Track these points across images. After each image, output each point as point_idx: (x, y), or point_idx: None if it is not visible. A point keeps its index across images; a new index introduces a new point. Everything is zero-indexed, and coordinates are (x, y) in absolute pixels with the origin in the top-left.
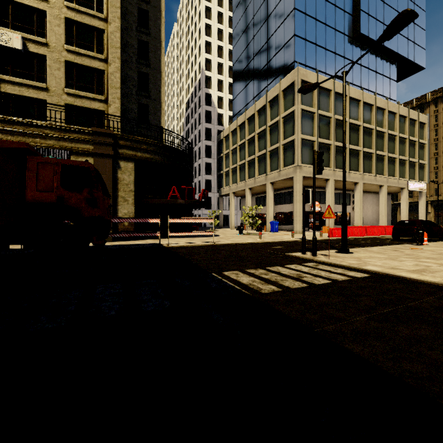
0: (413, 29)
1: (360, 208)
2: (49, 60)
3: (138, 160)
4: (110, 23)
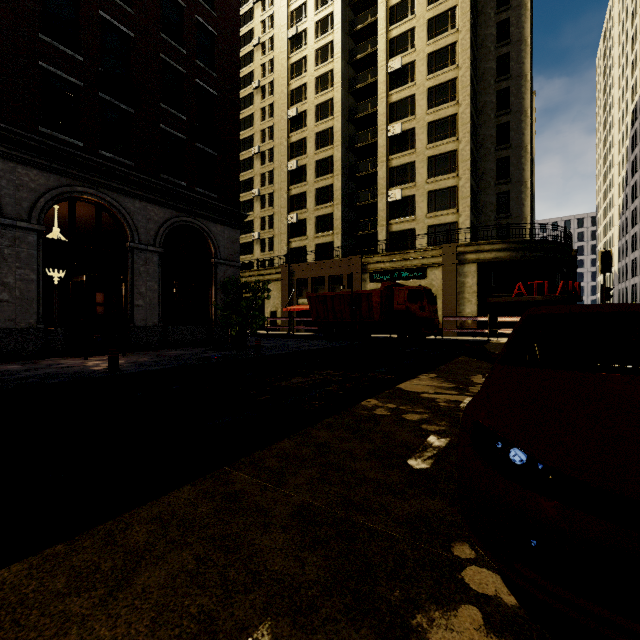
0: None
1: None
2: (417, 197)
3: (481, 263)
4: (460, 142)
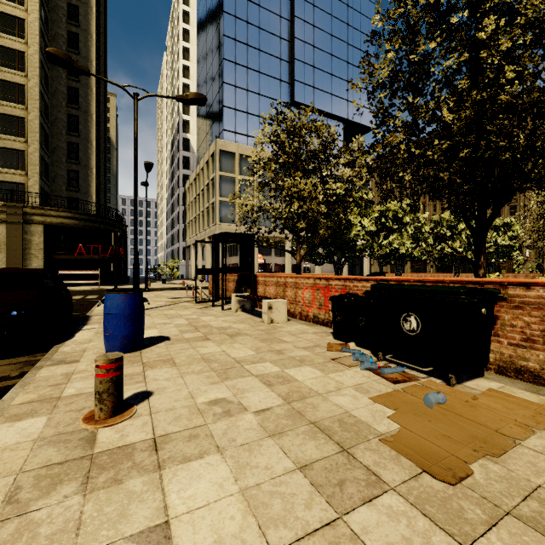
0: (359, 93)
1: (288, 261)
2: None
3: (49, 225)
4: (29, 113)
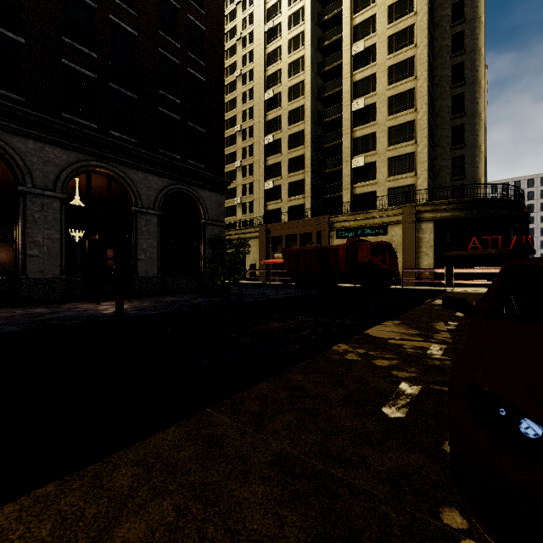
0: None
1: None
2: (378, 163)
3: (438, 220)
4: (418, 113)
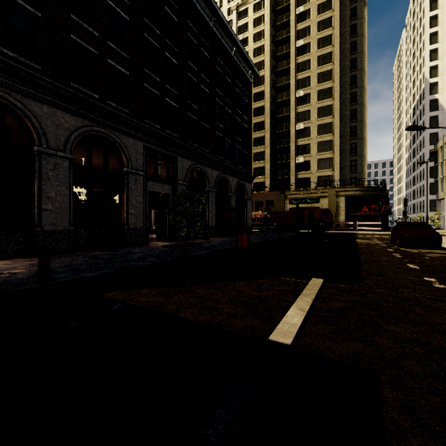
0: None
1: None
2: (311, 161)
3: (346, 196)
4: (335, 136)
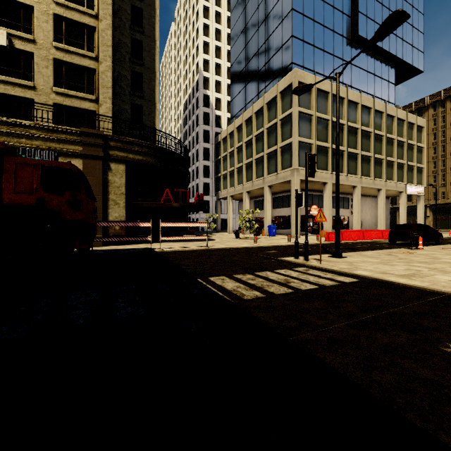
0: (411, 32)
1: (358, 212)
2: (36, 57)
3: (129, 162)
4: (101, 21)
